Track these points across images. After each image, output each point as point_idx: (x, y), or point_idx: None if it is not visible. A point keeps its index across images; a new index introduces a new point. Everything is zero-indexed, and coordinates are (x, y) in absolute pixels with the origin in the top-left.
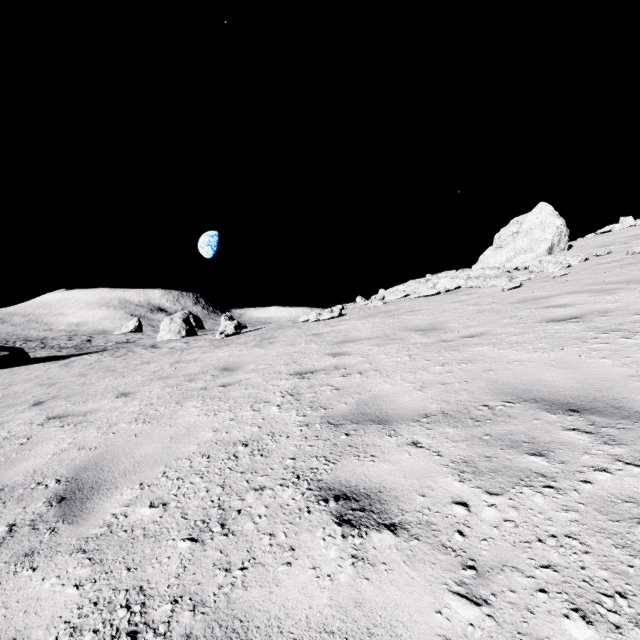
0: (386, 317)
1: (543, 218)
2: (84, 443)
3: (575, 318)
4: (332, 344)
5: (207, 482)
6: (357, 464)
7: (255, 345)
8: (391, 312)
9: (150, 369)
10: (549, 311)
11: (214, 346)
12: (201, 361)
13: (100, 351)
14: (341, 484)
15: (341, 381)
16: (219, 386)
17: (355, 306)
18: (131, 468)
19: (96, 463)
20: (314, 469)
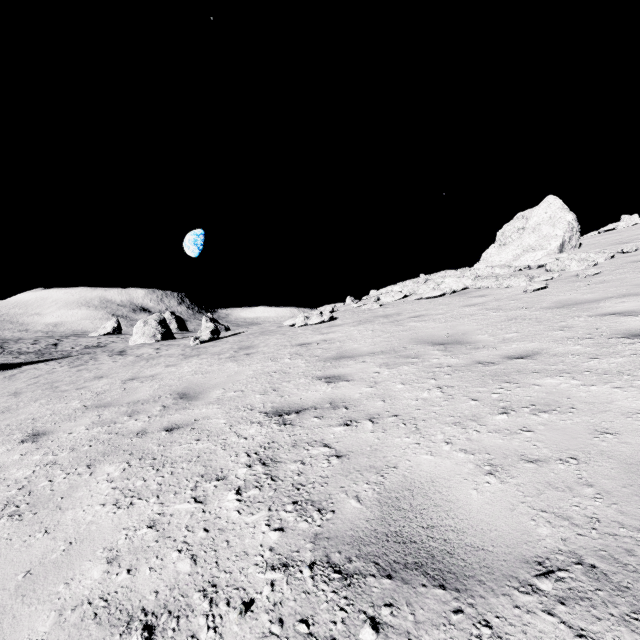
0: (387, 323)
1: (552, 212)
2: None
3: None
4: (324, 360)
5: None
6: None
7: (229, 357)
8: (392, 317)
9: (96, 388)
10: (616, 320)
11: (183, 356)
12: (159, 379)
13: (61, 358)
14: None
15: (343, 436)
16: (163, 429)
17: (346, 308)
18: None
19: None
20: None
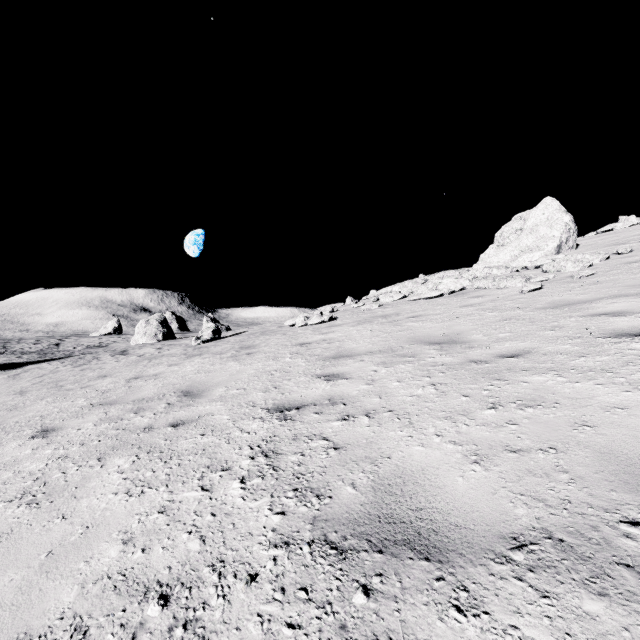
0: (386, 323)
1: (550, 214)
2: None
3: None
4: (324, 359)
5: None
6: None
7: (231, 356)
8: (390, 317)
9: (101, 387)
10: (605, 321)
11: (185, 355)
12: (163, 378)
13: (63, 357)
14: None
15: (341, 430)
16: (169, 425)
17: (346, 308)
18: None
19: None
20: None
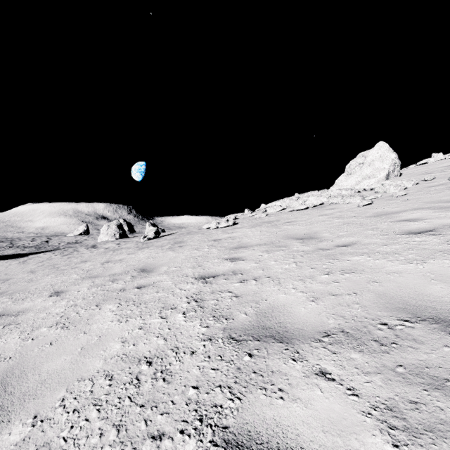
0: (270, 226)
1: (382, 153)
2: (2, 351)
3: (430, 231)
4: (229, 249)
5: (103, 419)
6: (265, 402)
7: (169, 248)
8: (273, 222)
9: (85, 268)
10: (404, 224)
11: (138, 248)
12: (125, 261)
13: (53, 250)
14: (250, 437)
15: (239, 287)
16: (135, 288)
17: (244, 217)
18: (33, 390)
19: (2, 380)
20: (218, 407)
